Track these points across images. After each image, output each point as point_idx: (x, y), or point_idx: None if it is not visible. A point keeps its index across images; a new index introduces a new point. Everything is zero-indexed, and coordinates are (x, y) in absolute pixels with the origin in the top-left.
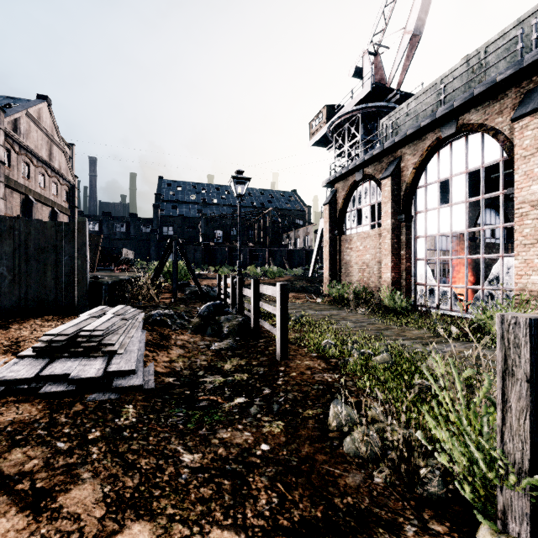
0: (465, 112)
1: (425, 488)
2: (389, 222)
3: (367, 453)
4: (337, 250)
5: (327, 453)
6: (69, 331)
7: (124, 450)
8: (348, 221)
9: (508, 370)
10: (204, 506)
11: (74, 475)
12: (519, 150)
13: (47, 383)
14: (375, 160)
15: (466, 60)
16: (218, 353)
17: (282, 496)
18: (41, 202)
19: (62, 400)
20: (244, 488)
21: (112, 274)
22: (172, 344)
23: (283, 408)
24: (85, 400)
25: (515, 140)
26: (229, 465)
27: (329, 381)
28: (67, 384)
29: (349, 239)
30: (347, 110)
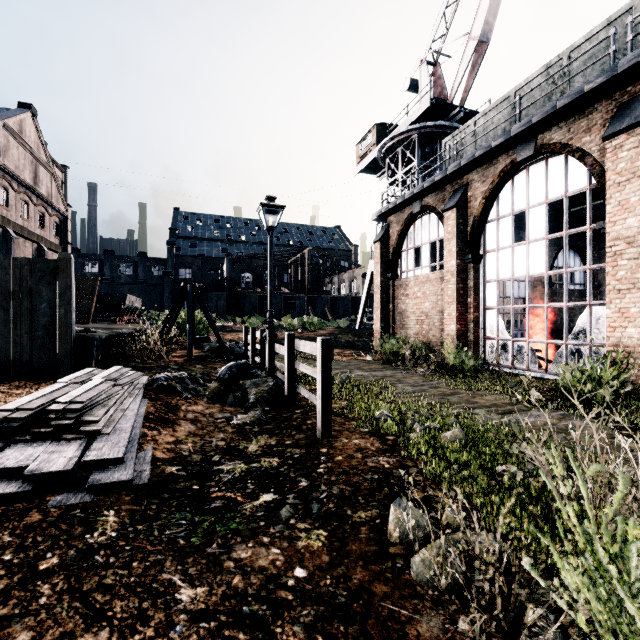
0: (545, 129)
1: None
2: (453, 263)
3: (447, 583)
4: (390, 297)
5: (388, 581)
6: (34, 404)
7: (92, 586)
8: (403, 262)
9: None
10: None
11: (3, 638)
12: (612, 175)
13: None
14: (436, 188)
15: (545, 68)
16: (241, 429)
17: None
18: (24, 236)
19: (11, 506)
20: None
21: (112, 326)
22: (181, 417)
23: (326, 508)
24: (45, 505)
25: (607, 163)
26: (248, 605)
27: (387, 467)
28: (21, 482)
29: (404, 283)
30: (402, 130)
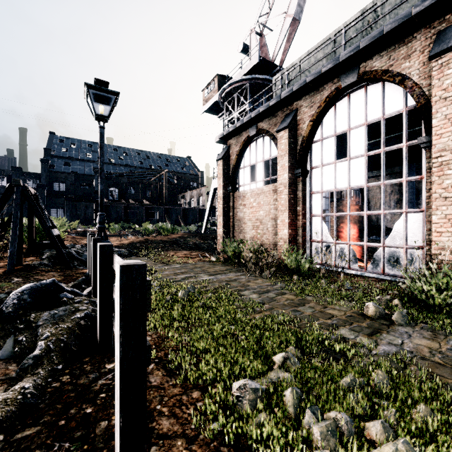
0: (367, 58)
1: None
2: (286, 176)
3: None
4: (230, 206)
5: None
6: None
7: None
8: (241, 178)
9: None
10: None
11: None
12: (439, 91)
13: None
14: (270, 113)
15: (361, 13)
16: None
17: None
18: None
19: None
20: None
21: None
22: None
23: None
24: None
25: (433, 81)
26: None
27: None
28: None
29: (242, 195)
30: (237, 79)
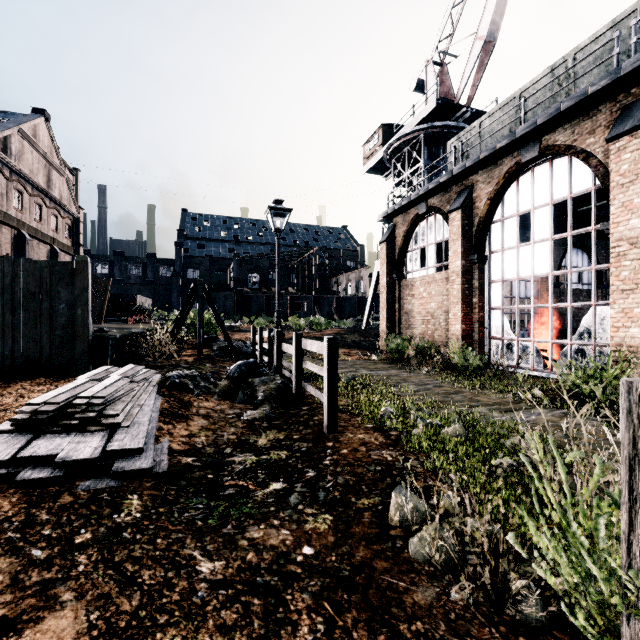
0: (550, 131)
1: (519, 609)
2: (459, 263)
3: (441, 559)
4: (396, 297)
5: (388, 558)
6: (60, 399)
7: (122, 558)
8: (409, 262)
9: (638, 457)
10: (226, 637)
11: (50, 596)
12: (616, 176)
13: (27, 467)
14: (441, 189)
15: (550, 70)
16: (251, 424)
17: (330, 621)
18: (37, 238)
19: (45, 490)
20: (279, 610)
21: (123, 326)
22: (194, 413)
23: (332, 496)
24: (75, 489)
25: (611, 165)
26: (261, 576)
27: (389, 460)
28: (53, 468)
29: (410, 284)
30: (408, 130)
